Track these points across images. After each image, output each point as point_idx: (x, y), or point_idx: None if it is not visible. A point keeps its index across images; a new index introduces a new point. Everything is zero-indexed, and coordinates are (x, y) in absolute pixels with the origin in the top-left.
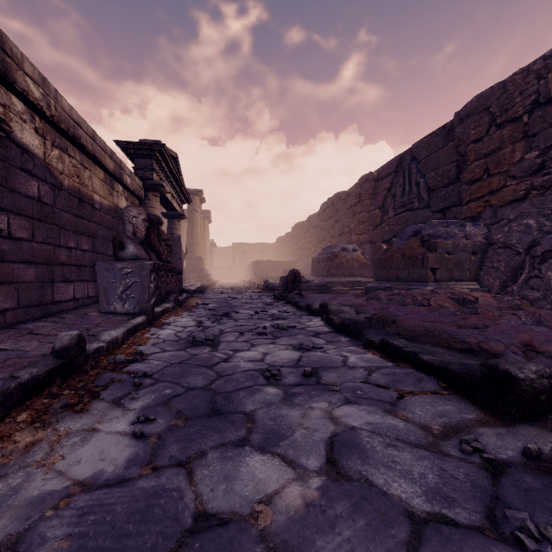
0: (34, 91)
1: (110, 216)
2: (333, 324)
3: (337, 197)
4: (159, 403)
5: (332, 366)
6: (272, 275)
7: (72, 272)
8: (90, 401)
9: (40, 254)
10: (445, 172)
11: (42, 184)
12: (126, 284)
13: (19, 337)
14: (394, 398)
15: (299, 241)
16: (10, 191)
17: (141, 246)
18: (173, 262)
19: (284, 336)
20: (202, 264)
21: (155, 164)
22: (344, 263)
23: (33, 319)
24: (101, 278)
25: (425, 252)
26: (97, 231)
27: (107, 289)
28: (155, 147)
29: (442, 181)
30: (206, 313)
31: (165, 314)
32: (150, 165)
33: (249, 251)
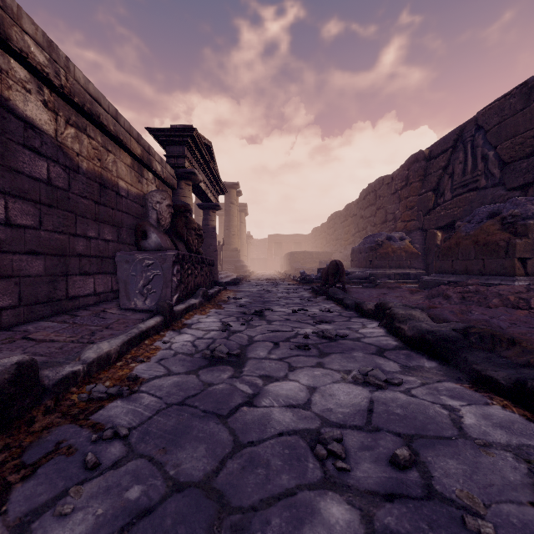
0: (36, 54)
1: (139, 204)
2: (401, 336)
3: (379, 181)
4: None
5: (437, 433)
6: (308, 266)
7: (92, 264)
8: None
9: (51, 243)
10: (526, 140)
11: (53, 165)
12: (147, 277)
13: (5, 344)
14: None
15: (336, 231)
16: (9, 170)
17: (168, 235)
18: (208, 253)
19: (334, 353)
20: (238, 255)
21: (187, 151)
22: (390, 253)
23: (40, 318)
24: (121, 270)
25: (510, 237)
26: (122, 220)
27: (127, 283)
28: (186, 133)
29: (522, 151)
30: (236, 310)
31: (189, 312)
32: (182, 152)
33: (284, 242)
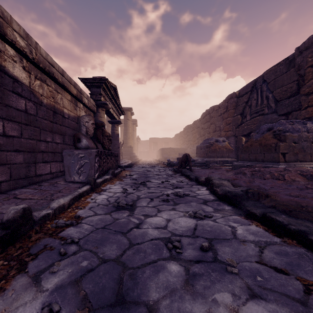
0: (20, 42)
1: (75, 122)
2: (216, 194)
3: (212, 108)
4: (72, 280)
5: (224, 237)
6: (172, 156)
7: (49, 157)
8: (14, 275)
9: (27, 145)
10: (288, 89)
11: (28, 101)
12: (80, 164)
13: (5, 201)
14: (300, 291)
15: (188, 136)
16: (5, 105)
17: (92, 140)
18: (114, 149)
19: (181, 203)
20: (132, 150)
21: (102, 91)
22: (217, 149)
23: (21, 187)
24: (66, 160)
25: (277, 142)
26: (66, 131)
27: (69, 167)
28: (102, 81)
29: (286, 94)
30: (130, 182)
31: (104, 183)
32: (99, 91)
33: (159, 142)
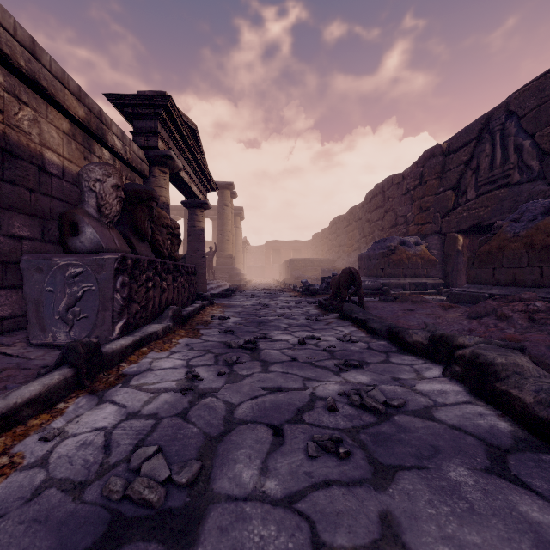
0: None
1: None
2: (516, 411)
3: (388, 181)
4: None
5: None
6: (309, 275)
7: None
8: None
9: None
10: None
11: None
12: (72, 294)
13: None
14: None
15: (339, 237)
16: None
17: (122, 232)
18: (195, 260)
19: (403, 468)
20: (233, 263)
21: (162, 128)
22: (404, 260)
23: None
24: (29, 283)
25: None
26: (52, 209)
27: (40, 303)
28: (158, 102)
29: None
30: (218, 340)
31: (141, 347)
32: (154, 128)
33: (283, 249)
